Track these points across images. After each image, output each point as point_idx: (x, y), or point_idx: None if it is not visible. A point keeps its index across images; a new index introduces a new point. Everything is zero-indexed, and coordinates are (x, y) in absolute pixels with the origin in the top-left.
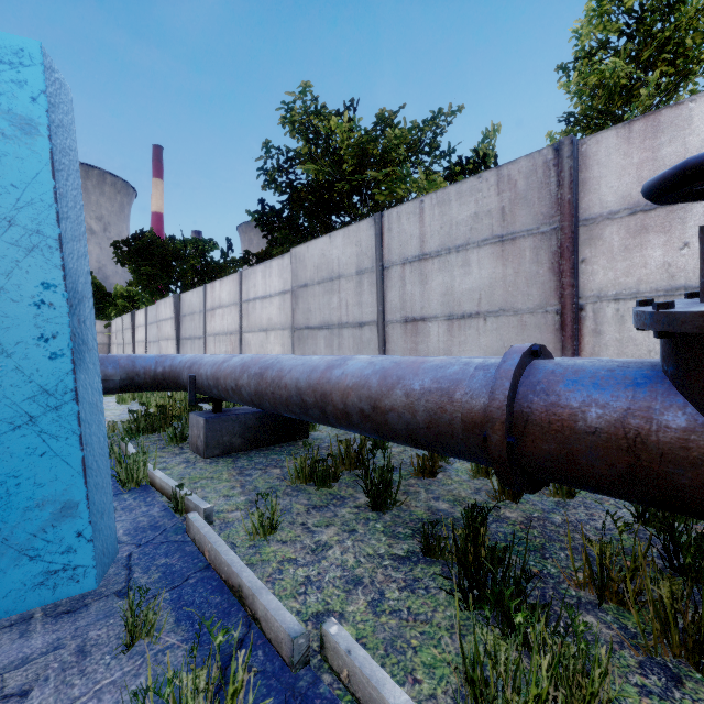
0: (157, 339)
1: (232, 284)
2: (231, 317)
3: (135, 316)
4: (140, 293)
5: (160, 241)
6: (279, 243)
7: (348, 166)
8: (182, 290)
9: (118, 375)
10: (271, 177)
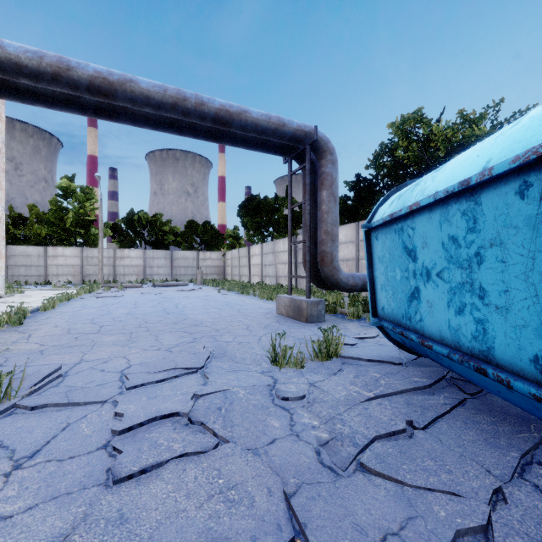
0: (273, 263)
1: (349, 230)
2: (348, 250)
3: (251, 249)
4: (248, 234)
5: (261, 201)
6: (370, 201)
7: (441, 152)
8: (273, 231)
9: (360, 283)
10: (371, 161)
